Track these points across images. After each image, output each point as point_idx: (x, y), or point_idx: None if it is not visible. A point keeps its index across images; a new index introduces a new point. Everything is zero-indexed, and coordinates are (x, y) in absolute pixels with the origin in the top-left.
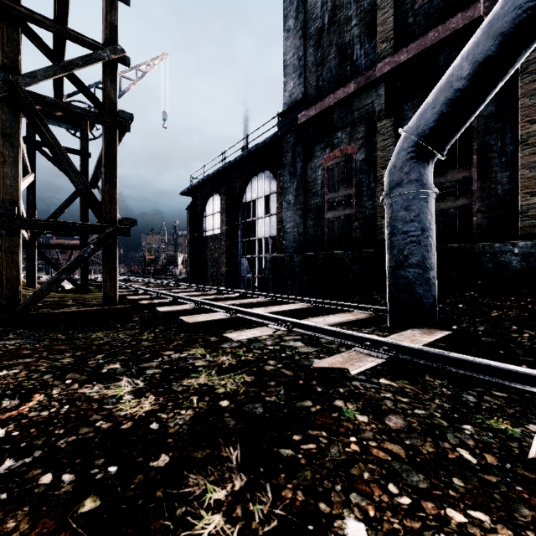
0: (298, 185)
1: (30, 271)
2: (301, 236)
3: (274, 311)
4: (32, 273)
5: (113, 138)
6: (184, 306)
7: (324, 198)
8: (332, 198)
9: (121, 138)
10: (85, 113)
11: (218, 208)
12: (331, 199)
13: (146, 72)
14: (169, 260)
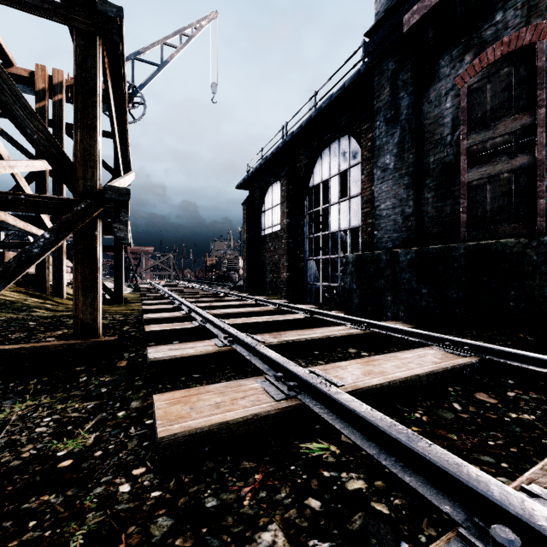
0: (403, 136)
1: (57, 277)
2: (408, 220)
3: (392, 381)
4: (59, 279)
5: (90, 51)
6: (203, 343)
7: (459, 146)
8: (479, 143)
9: (122, 73)
10: (38, 3)
11: (278, 198)
12: (475, 146)
13: (192, 36)
14: (229, 264)
